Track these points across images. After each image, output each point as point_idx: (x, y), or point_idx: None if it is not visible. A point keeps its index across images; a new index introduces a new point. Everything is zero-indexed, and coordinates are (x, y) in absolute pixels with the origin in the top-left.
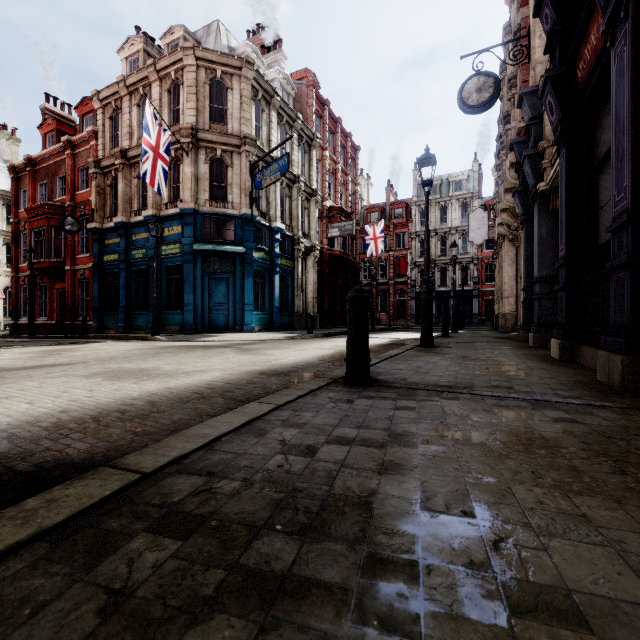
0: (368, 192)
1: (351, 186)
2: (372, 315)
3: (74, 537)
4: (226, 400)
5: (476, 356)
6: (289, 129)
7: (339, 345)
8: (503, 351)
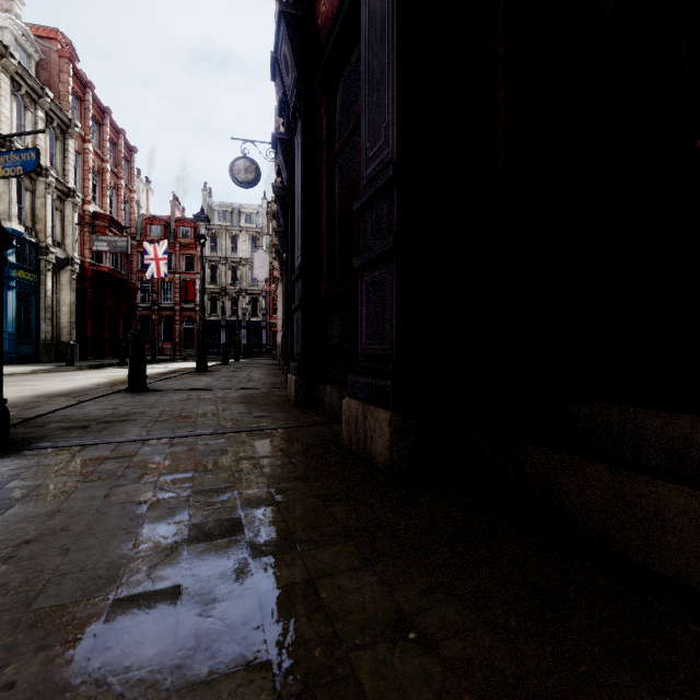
0: (148, 199)
1: (125, 192)
2: (153, 344)
3: (23, 427)
4: (22, 410)
5: (234, 375)
6: (31, 104)
7: (114, 375)
8: (257, 372)
